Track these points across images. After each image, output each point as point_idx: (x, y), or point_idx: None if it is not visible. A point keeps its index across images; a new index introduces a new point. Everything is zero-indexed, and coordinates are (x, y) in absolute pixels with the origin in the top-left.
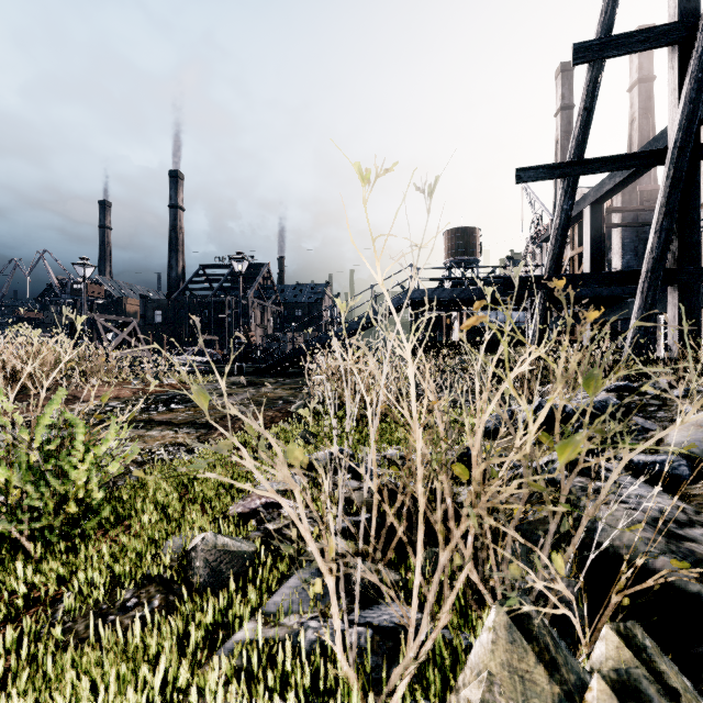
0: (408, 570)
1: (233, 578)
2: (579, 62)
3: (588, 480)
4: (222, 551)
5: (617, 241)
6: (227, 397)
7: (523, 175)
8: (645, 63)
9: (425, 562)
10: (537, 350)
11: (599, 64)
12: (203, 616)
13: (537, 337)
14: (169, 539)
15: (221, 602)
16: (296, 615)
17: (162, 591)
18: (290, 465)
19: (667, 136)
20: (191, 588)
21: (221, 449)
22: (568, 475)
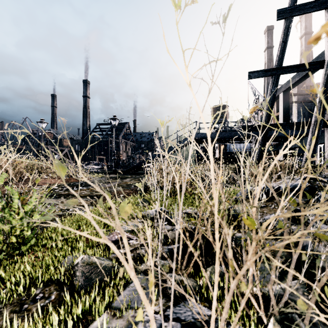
0: (199, 278)
1: (98, 282)
2: (280, 18)
3: (304, 227)
4: (92, 266)
5: (295, 110)
6: (107, 183)
7: (252, 75)
8: (308, 25)
9: (210, 275)
10: (294, 140)
11: (290, 19)
12: (76, 310)
13: (259, 155)
14: (66, 258)
15: (87, 300)
16: (132, 310)
17: (57, 289)
18: (121, 217)
19: (322, 57)
20: (74, 287)
21: (68, 205)
22: (306, 224)
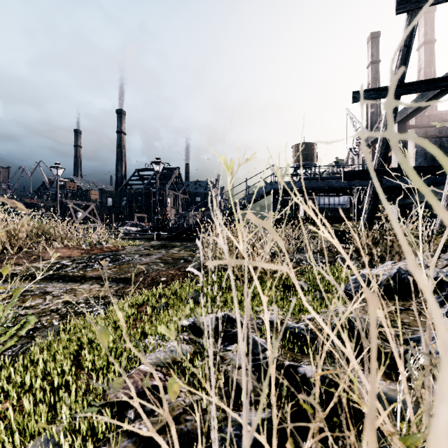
0: None
1: None
2: (400, 11)
3: None
4: None
5: (412, 149)
6: (145, 256)
7: (358, 96)
8: (428, 31)
9: None
10: None
11: (416, 12)
12: None
13: (368, 214)
14: (30, 444)
15: None
16: None
17: None
18: None
19: None
20: None
21: None
22: None
